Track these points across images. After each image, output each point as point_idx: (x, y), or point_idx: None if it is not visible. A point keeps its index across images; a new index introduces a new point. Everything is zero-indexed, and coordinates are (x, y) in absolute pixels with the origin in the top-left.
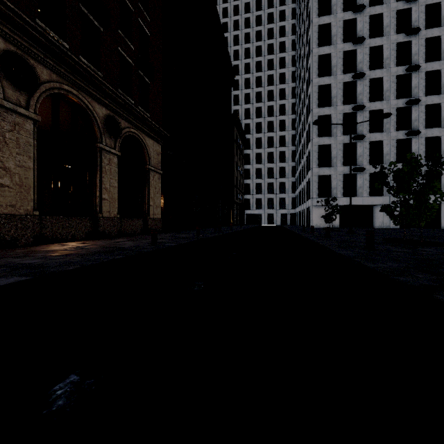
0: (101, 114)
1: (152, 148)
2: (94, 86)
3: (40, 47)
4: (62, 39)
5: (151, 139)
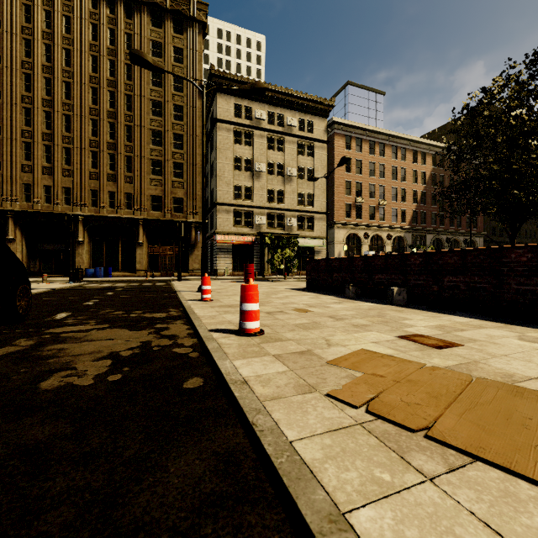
0: (461, 239)
1: (478, 241)
2: (459, 233)
3: (450, 232)
4: (453, 226)
5: (478, 237)
